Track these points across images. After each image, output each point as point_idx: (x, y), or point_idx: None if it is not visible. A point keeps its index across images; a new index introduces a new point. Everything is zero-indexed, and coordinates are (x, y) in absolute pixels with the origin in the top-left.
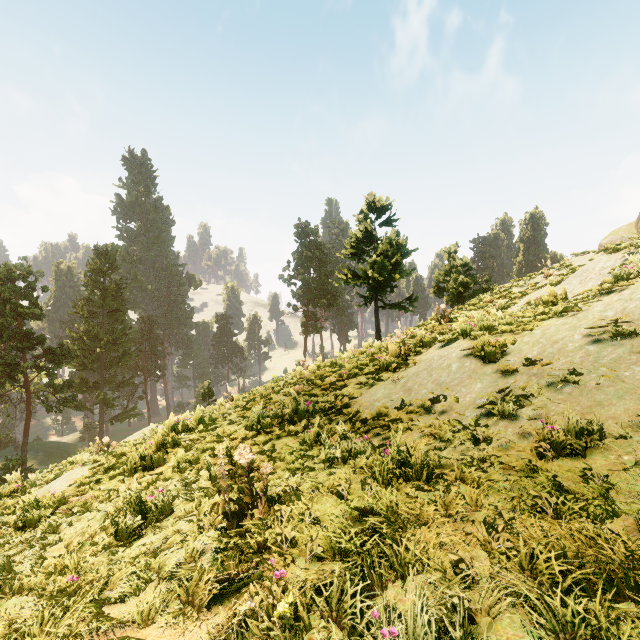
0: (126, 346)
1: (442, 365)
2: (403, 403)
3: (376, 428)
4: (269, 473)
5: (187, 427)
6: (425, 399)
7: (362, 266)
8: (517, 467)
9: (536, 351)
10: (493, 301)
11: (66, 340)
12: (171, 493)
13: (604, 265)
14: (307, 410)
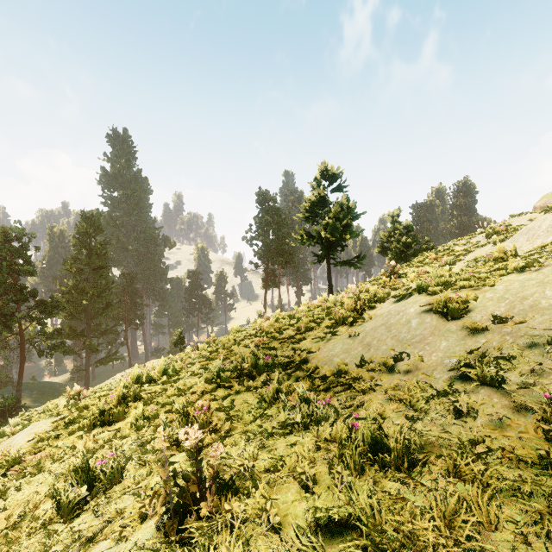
0: (109, 299)
1: (401, 320)
2: (363, 360)
3: (337, 386)
4: (226, 435)
5: (151, 378)
6: (387, 357)
7: (316, 228)
8: (528, 460)
9: (504, 308)
10: (438, 258)
11: (57, 293)
12: (121, 458)
13: (551, 223)
14: (266, 364)
